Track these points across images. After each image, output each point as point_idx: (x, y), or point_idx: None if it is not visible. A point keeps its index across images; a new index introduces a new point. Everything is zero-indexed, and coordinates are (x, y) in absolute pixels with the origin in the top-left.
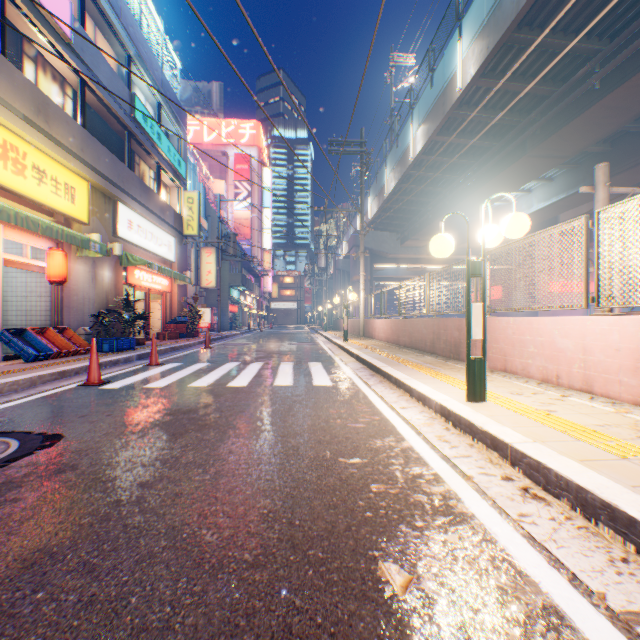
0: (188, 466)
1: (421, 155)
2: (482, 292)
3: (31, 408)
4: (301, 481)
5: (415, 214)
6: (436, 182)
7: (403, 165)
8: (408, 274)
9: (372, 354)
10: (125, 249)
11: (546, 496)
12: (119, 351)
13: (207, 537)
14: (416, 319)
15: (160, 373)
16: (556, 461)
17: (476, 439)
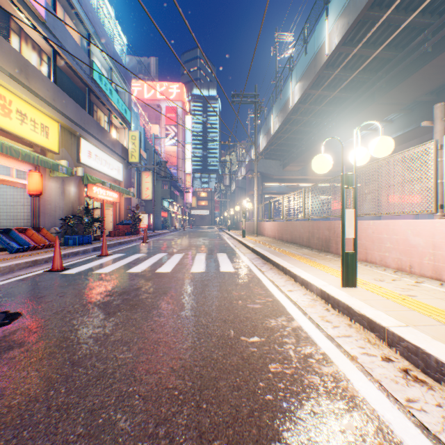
0: (115, 344)
1: (298, 104)
2: (354, 200)
3: (4, 290)
4: (209, 360)
5: (293, 147)
6: (308, 124)
7: (285, 112)
8: (287, 190)
9: (263, 247)
10: (86, 172)
11: (426, 379)
12: (80, 245)
13: (120, 423)
14: (295, 222)
15: (107, 261)
16: (433, 347)
17: (353, 320)
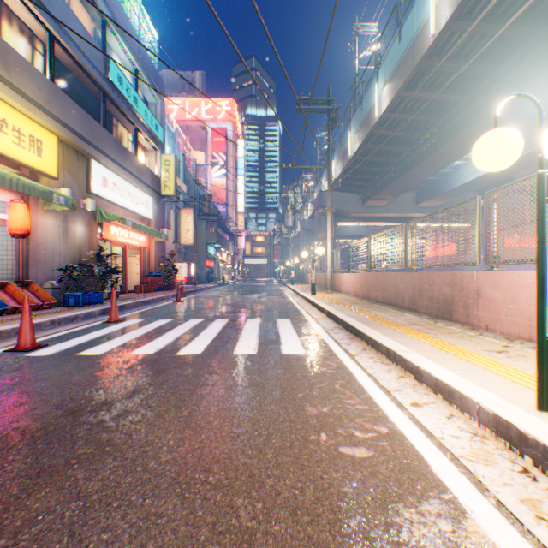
0: None
1: (387, 113)
2: None
3: None
4: None
5: (376, 175)
6: (399, 142)
7: (368, 125)
8: (367, 232)
9: (345, 310)
10: (100, 205)
11: None
12: (85, 305)
13: None
14: (391, 273)
15: (112, 332)
16: None
17: None
